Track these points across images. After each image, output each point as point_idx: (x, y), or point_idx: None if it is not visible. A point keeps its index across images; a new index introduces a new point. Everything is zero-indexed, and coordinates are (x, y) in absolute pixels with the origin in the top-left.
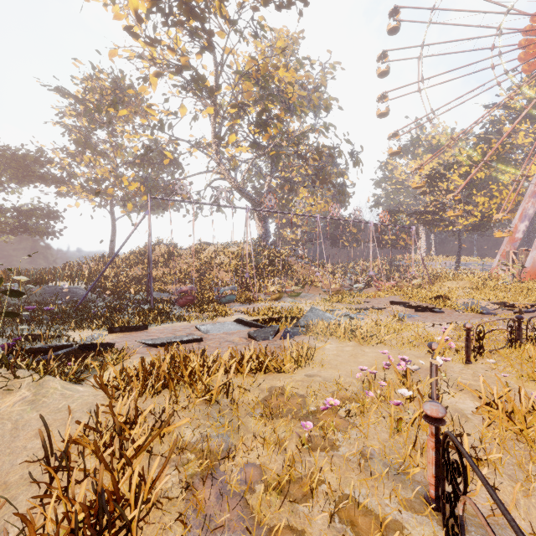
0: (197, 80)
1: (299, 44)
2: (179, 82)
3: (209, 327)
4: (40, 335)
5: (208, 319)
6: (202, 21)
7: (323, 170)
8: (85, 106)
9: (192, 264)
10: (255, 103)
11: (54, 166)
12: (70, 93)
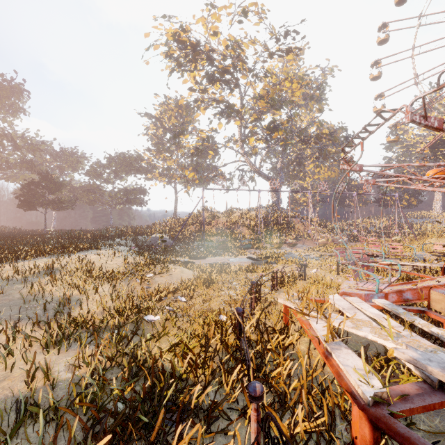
0: (229, 107)
1: (299, 66)
2: (218, 110)
3: (234, 259)
4: (165, 258)
5: (234, 256)
6: (231, 75)
7: (324, 149)
8: (160, 122)
9: (226, 223)
10: (269, 110)
11: (145, 162)
12: (153, 116)
